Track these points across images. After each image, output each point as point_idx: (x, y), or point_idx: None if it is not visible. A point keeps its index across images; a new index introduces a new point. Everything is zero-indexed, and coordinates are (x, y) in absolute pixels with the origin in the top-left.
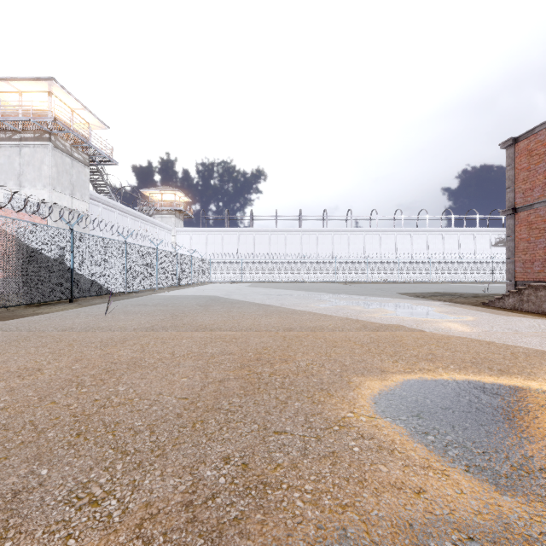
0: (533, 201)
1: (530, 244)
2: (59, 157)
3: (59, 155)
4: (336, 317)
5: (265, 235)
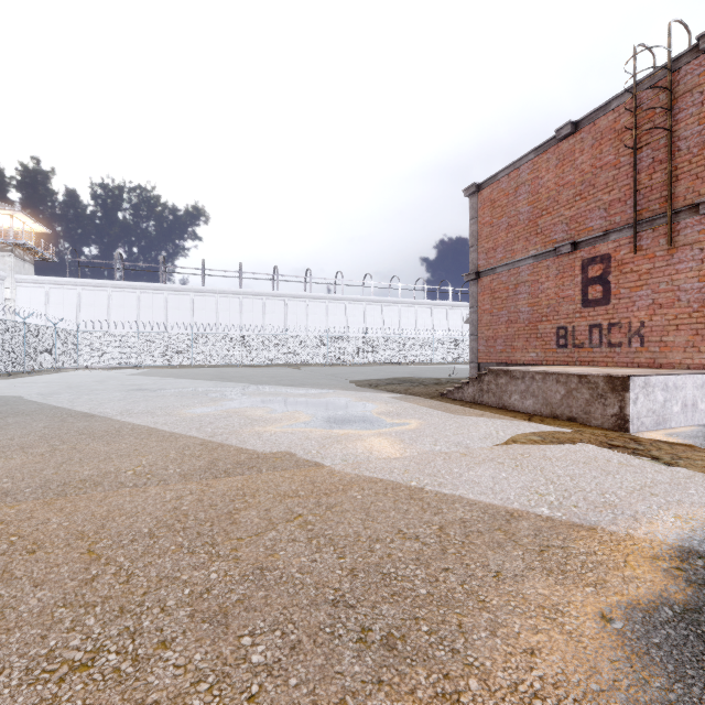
0: (496, 264)
1: (493, 317)
2: None
3: None
4: (183, 441)
5: (185, 295)
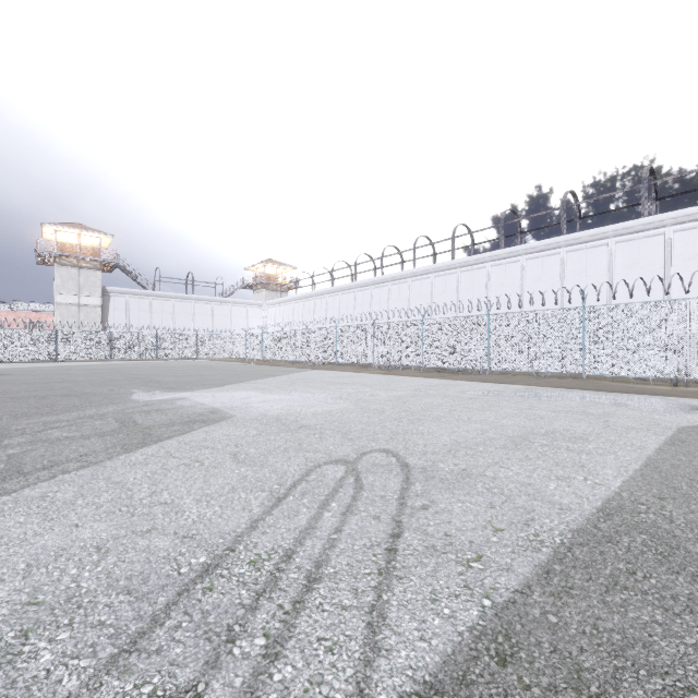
0: None
1: None
2: (65, 271)
3: (65, 270)
4: None
5: (324, 298)
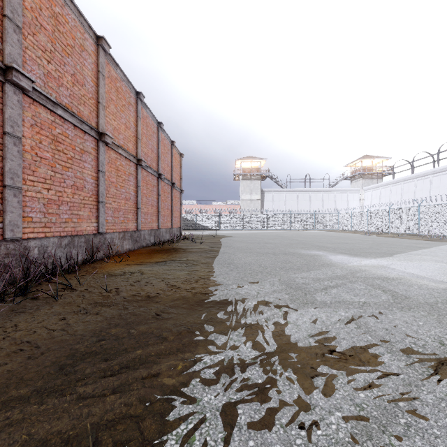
0: None
1: None
2: (245, 182)
3: (245, 182)
4: None
5: (426, 178)
